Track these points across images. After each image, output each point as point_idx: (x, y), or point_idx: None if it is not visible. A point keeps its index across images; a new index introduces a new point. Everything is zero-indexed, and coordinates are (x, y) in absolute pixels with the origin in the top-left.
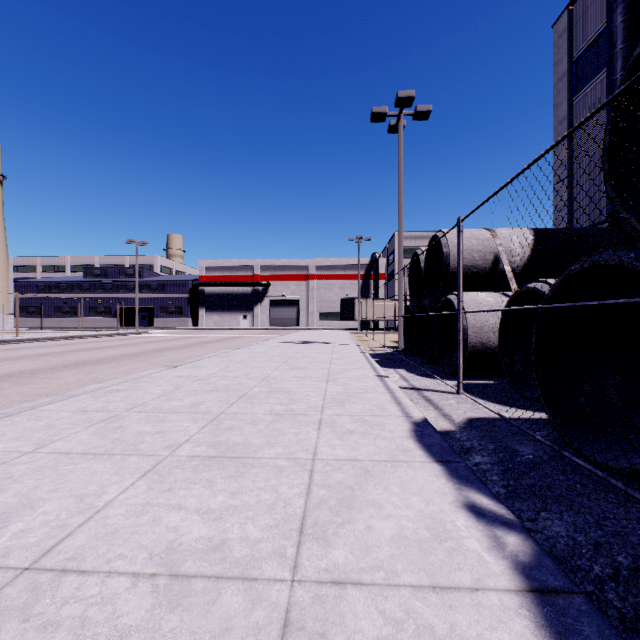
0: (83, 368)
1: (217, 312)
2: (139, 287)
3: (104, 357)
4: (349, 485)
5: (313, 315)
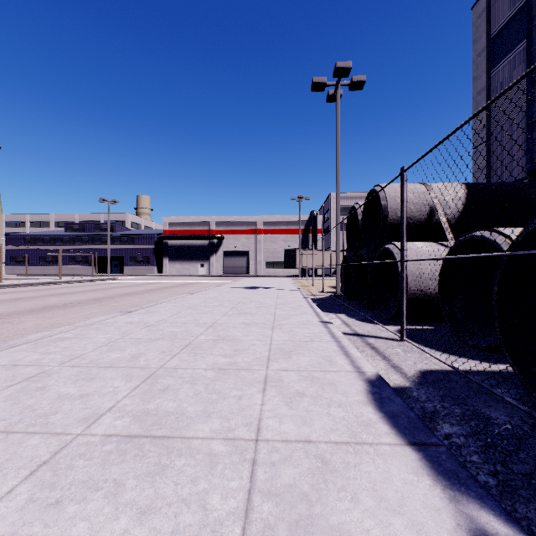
0: (47, 312)
1: (178, 261)
2: (112, 240)
3: (71, 301)
4: (303, 492)
5: (260, 264)
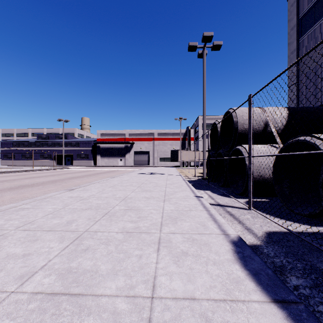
0: (20, 190)
1: (106, 157)
2: (66, 144)
3: (37, 182)
4: None
5: (156, 159)
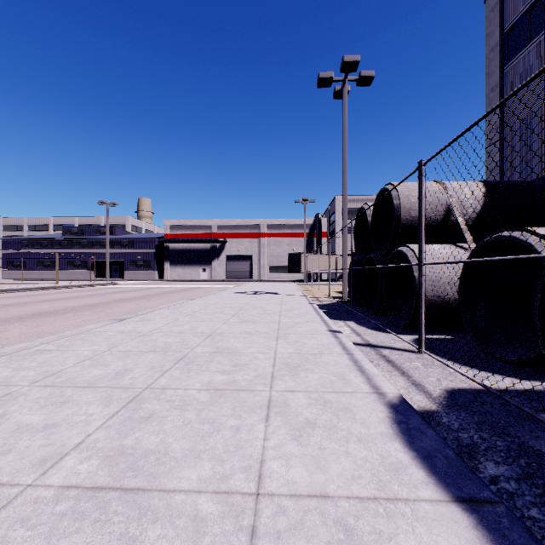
0: (36, 320)
1: (180, 265)
2: (111, 243)
3: (64, 308)
4: None
5: (264, 268)
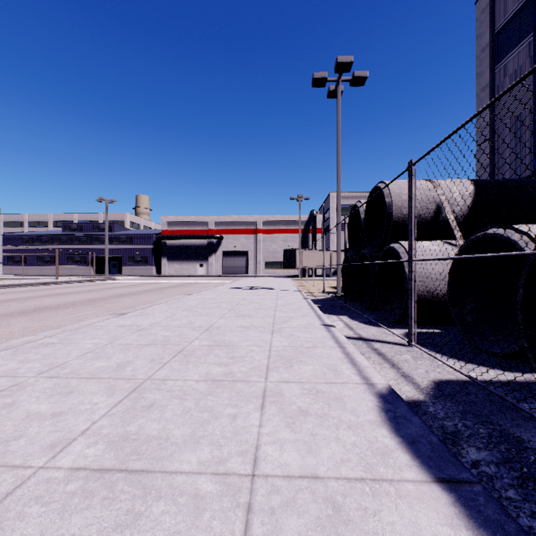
0: (37, 314)
1: (177, 261)
2: (110, 240)
3: (64, 303)
4: None
5: (260, 264)
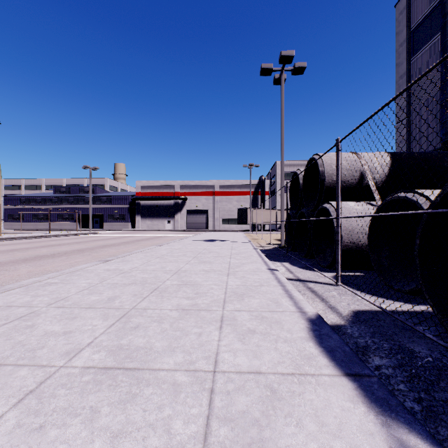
0: (38, 261)
1: (149, 218)
2: (93, 200)
3: (58, 252)
4: (255, 418)
5: (217, 220)
